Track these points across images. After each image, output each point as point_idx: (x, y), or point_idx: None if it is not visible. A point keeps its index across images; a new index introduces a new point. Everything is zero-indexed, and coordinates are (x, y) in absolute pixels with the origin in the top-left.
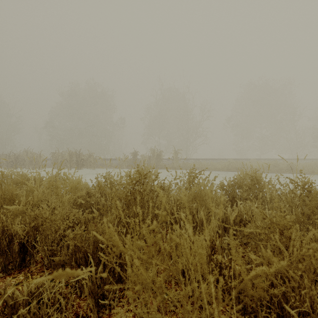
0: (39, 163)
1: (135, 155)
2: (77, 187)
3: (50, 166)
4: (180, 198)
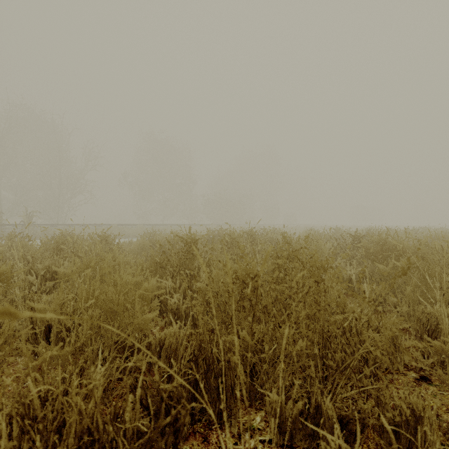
0: None
1: None
2: None
3: None
4: None
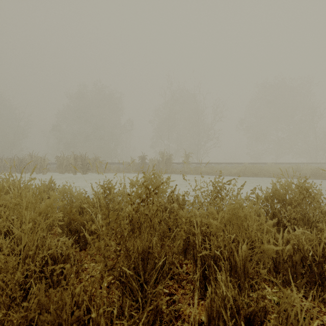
0: (43, 167)
1: (143, 159)
2: (52, 206)
3: (55, 171)
4: (206, 221)
